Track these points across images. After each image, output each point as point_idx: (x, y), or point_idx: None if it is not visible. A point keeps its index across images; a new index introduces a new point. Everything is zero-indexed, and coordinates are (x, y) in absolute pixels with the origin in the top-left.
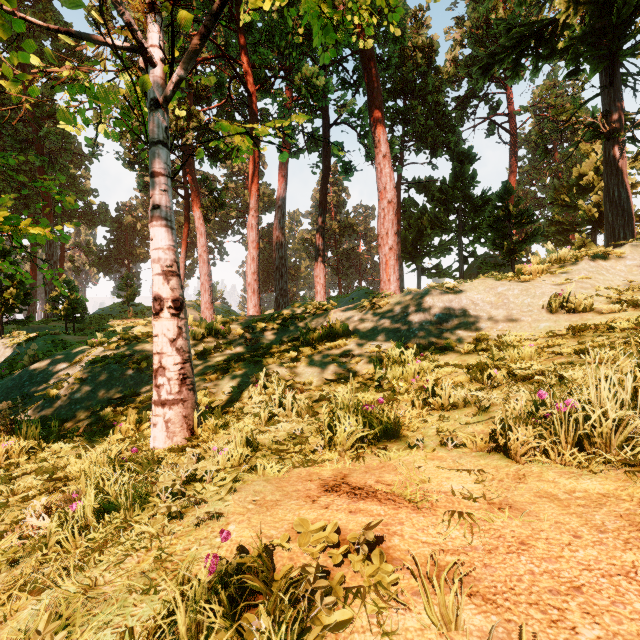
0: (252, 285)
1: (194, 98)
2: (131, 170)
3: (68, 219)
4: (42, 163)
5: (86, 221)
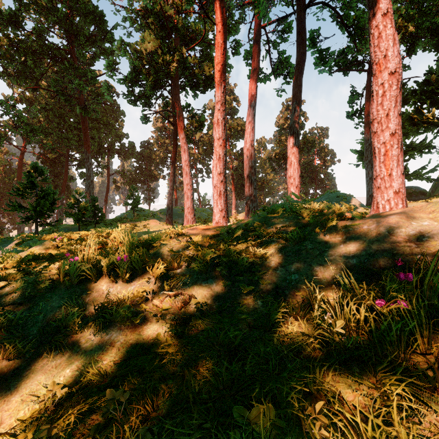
0: (218, 187)
1: (180, 42)
2: (133, 105)
3: (110, 154)
4: (81, 110)
5: (123, 156)
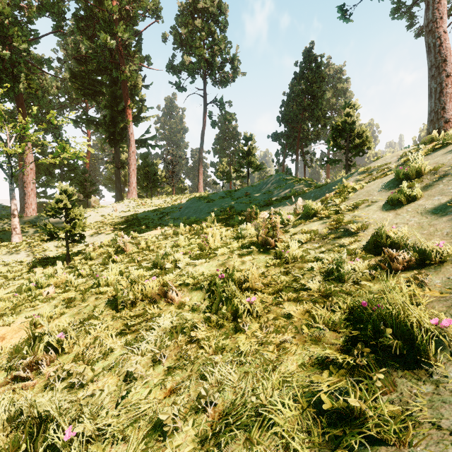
0: None
1: None
2: None
3: None
4: None
5: None
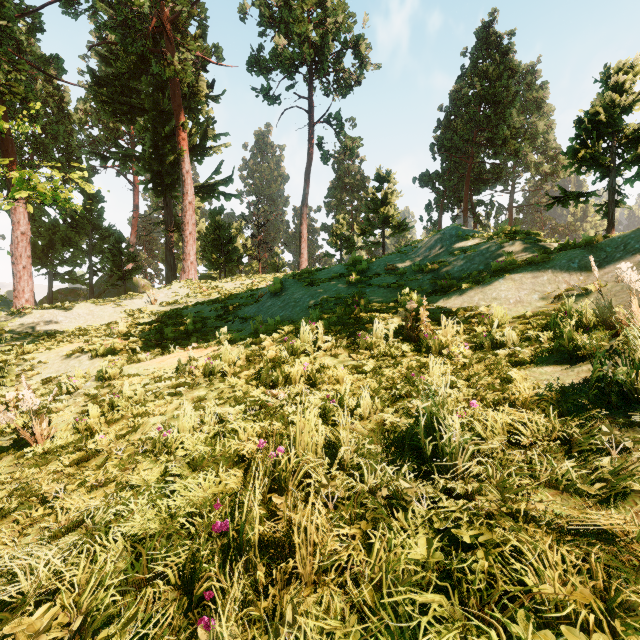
0: None
1: None
2: None
3: None
4: None
5: None
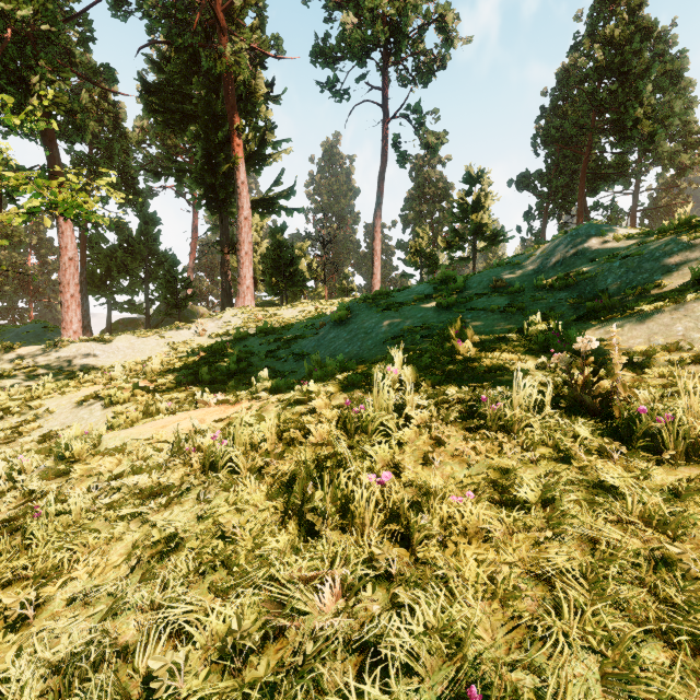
0: None
1: None
2: None
3: None
4: None
5: None
